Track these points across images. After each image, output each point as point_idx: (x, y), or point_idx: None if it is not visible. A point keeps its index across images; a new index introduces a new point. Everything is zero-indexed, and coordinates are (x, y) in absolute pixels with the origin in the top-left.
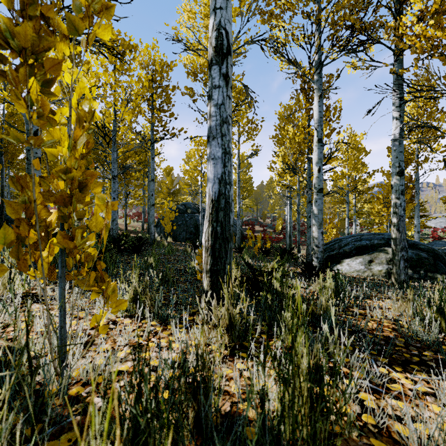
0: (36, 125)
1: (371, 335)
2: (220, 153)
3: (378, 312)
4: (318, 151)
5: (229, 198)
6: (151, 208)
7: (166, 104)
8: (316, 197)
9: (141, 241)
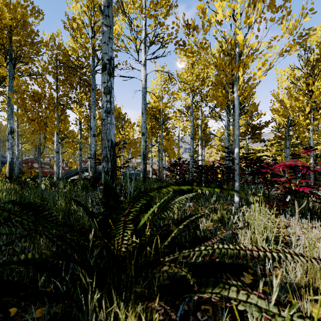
0: None
1: None
2: (11, 153)
3: None
4: (56, 137)
5: (14, 162)
6: None
7: None
8: (55, 154)
9: None
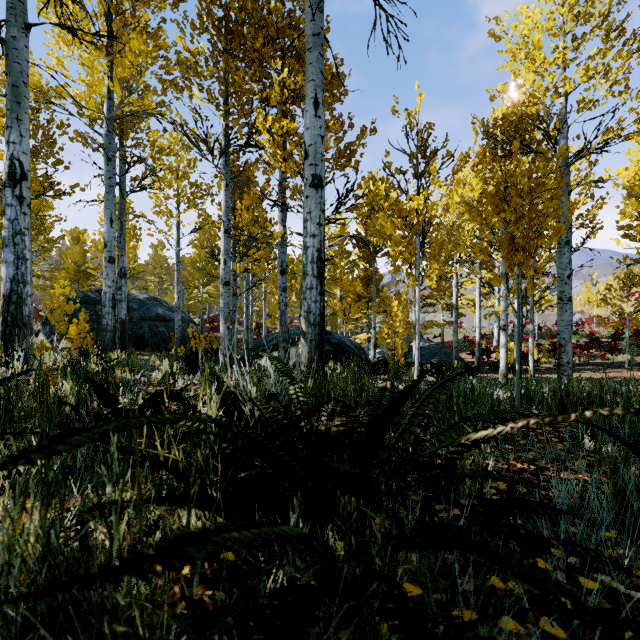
0: None
1: (145, 392)
2: (13, 259)
3: (180, 382)
4: (224, 242)
5: (23, 295)
6: None
7: (49, 145)
8: (222, 290)
9: None
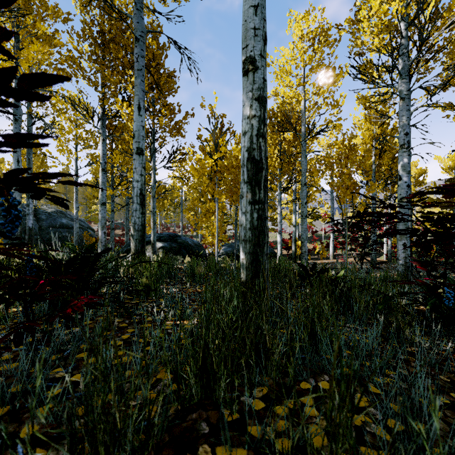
0: None
1: None
2: None
3: None
4: (102, 177)
5: None
6: None
7: None
8: (100, 208)
9: None
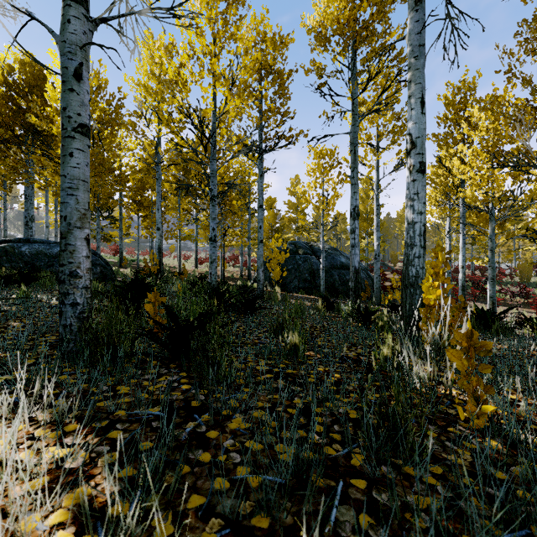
0: (79, 58)
1: None
2: None
3: None
4: None
5: None
6: (259, 245)
7: (280, 97)
8: None
9: (246, 292)
